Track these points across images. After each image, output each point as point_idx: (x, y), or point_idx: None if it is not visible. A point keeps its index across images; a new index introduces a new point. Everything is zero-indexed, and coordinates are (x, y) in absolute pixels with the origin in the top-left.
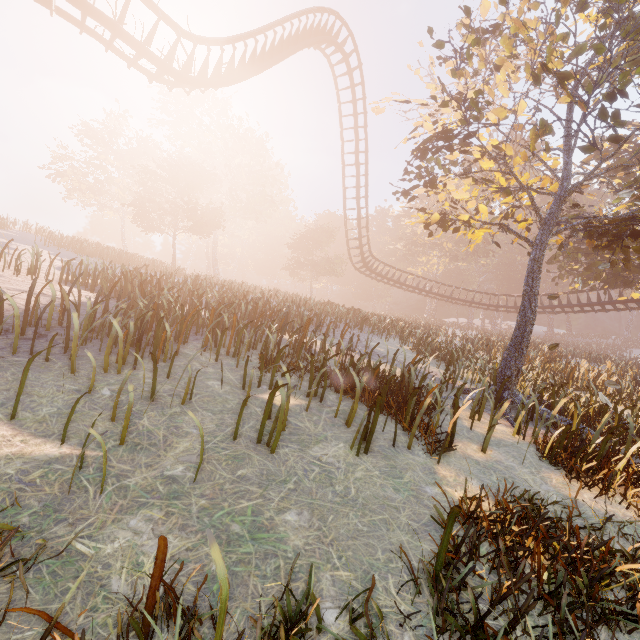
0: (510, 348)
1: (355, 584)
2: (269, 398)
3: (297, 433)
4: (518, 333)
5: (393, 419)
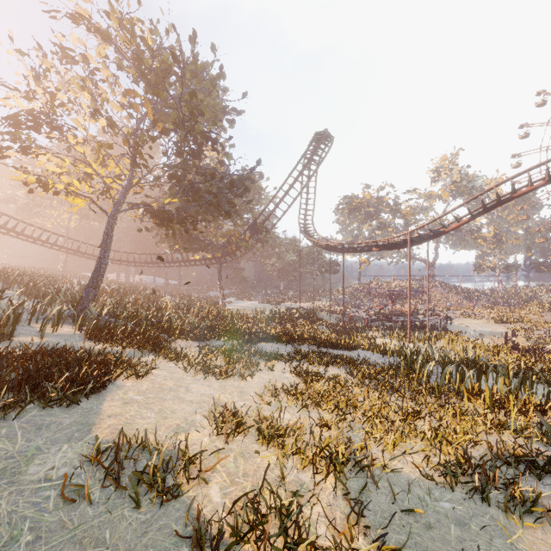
0: (90, 282)
1: None
2: None
3: None
4: (96, 272)
5: None
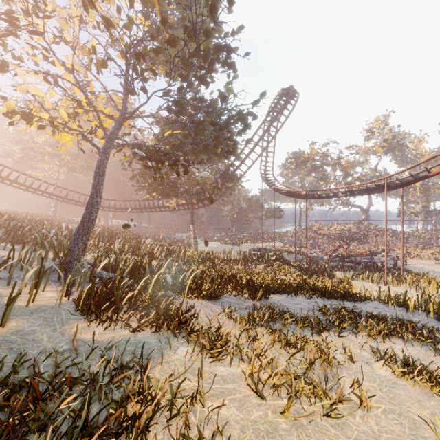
0: (79, 227)
1: None
2: None
3: None
4: (86, 215)
5: None
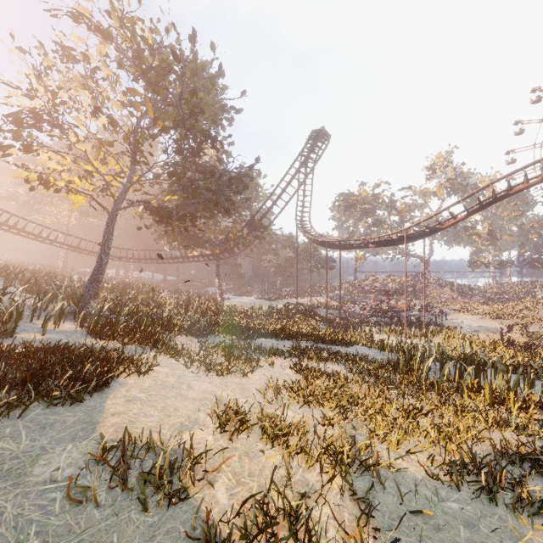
0: (91, 279)
1: None
2: None
3: None
4: (96, 269)
5: None
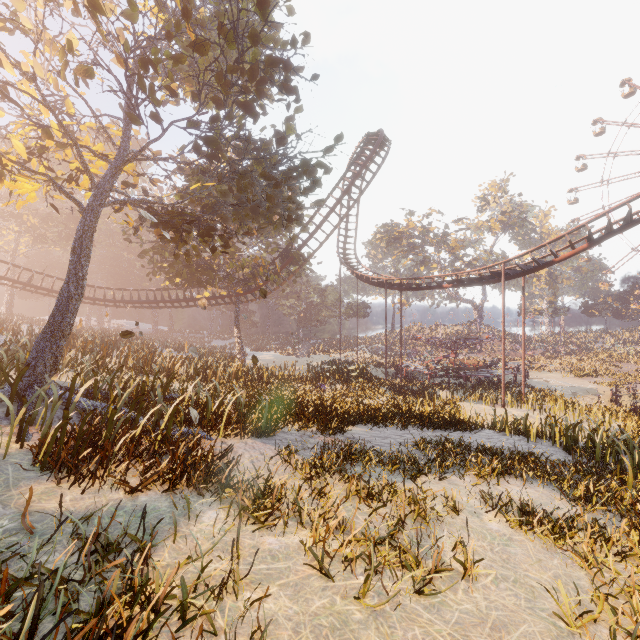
0: (46, 330)
1: None
2: None
3: None
4: (58, 311)
5: None
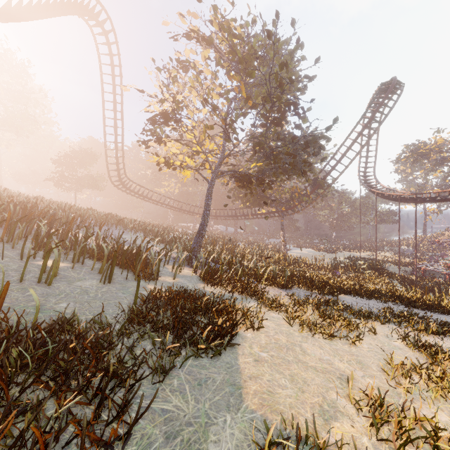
0: (197, 234)
1: (97, 318)
2: (47, 255)
3: (66, 278)
4: (201, 226)
5: (129, 270)
